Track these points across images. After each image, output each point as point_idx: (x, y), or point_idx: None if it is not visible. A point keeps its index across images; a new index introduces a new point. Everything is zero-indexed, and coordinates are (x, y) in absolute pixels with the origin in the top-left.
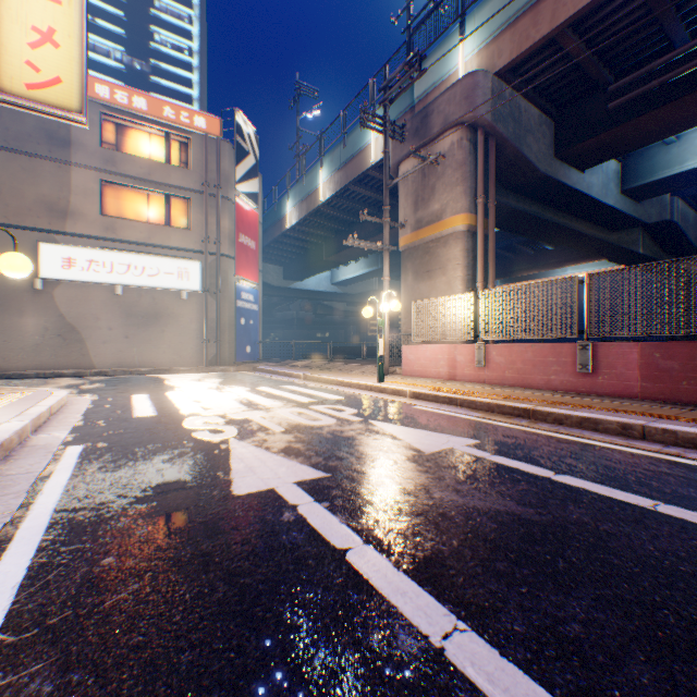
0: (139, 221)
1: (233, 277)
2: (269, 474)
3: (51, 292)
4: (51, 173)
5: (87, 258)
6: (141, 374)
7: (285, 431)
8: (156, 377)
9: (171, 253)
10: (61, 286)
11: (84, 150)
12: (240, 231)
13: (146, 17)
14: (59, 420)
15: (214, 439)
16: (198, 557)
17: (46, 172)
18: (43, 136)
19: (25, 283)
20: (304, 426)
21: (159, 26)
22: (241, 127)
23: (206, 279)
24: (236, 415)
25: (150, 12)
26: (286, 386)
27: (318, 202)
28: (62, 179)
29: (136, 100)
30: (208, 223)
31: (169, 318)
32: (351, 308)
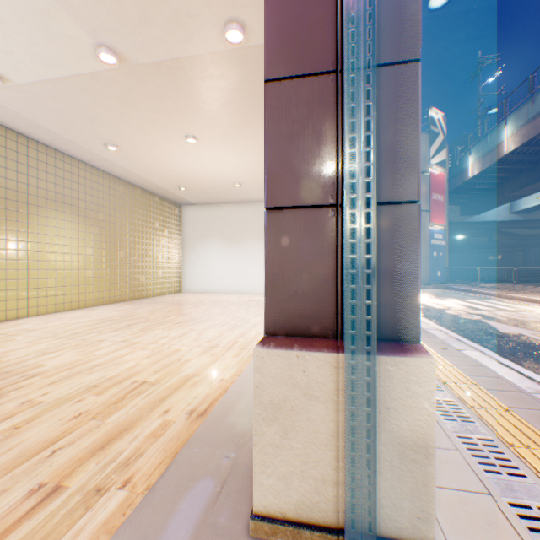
0: None
1: (425, 224)
2: (513, 330)
3: None
4: None
5: None
6: None
7: (508, 320)
8: None
9: None
10: None
11: None
12: (429, 191)
13: None
14: None
15: (469, 318)
16: (504, 339)
17: None
18: None
19: None
20: (518, 319)
21: None
22: (430, 119)
23: None
24: (468, 311)
25: None
26: (484, 300)
27: (500, 153)
28: None
29: None
30: None
31: None
32: (532, 232)
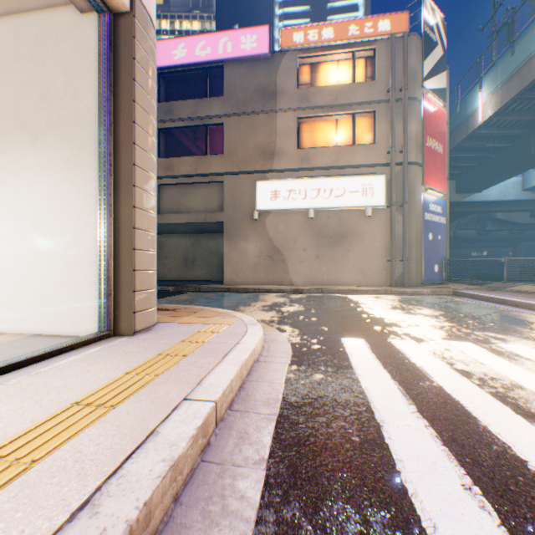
0: (326, 147)
1: (419, 186)
2: None
3: (263, 221)
4: (263, 124)
5: (287, 189)
6: (329, 292)
7: None
8: (346, 298)
9: (354, 171)
10: (269, 216)
11: (284, 97)
12: (425, 134)
13: (323, 14)
14: (215, 476)
15: None
16: None
17: (260, 124)
18: (258, 96)
19: (247, 216)
20: None
21: (332, 15)
22: (426, 16)
23: (390, 192)
24: None
25: (326, 7)
26: None
27: None
28: (270, 126)
29: (324, 33)
30: (392, 131)
31: (352, 237)
32: None
